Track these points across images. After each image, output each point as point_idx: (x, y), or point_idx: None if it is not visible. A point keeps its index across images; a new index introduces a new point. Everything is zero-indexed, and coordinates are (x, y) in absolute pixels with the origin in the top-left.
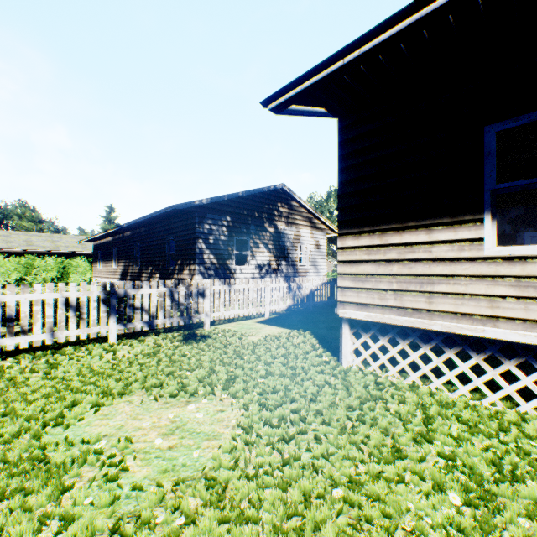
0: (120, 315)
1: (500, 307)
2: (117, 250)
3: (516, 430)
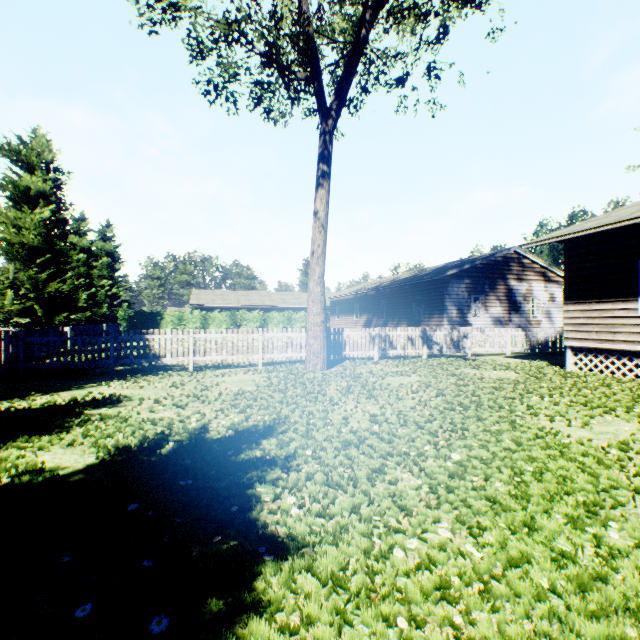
0: (427, 345)
1: None
2: (359, 306)
3: None
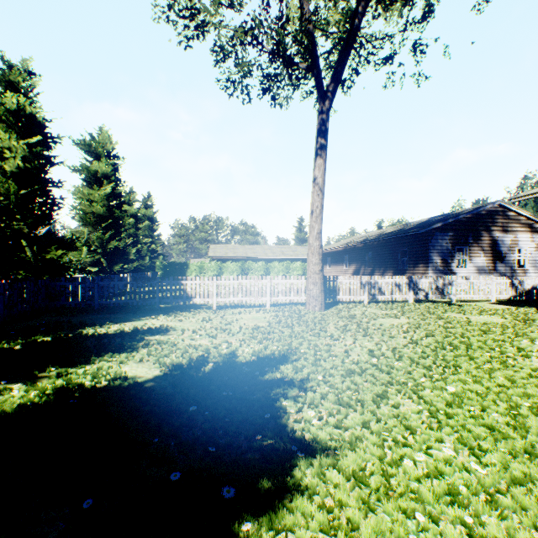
0: (413, 291)
1: None
2: (348, 257)
3: None
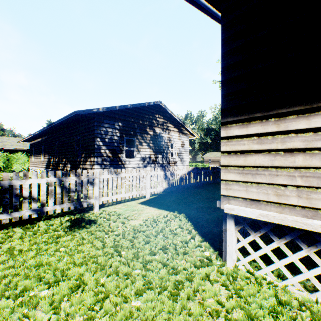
0: (4, 205)
1: None
2: (44, 147)
3: None
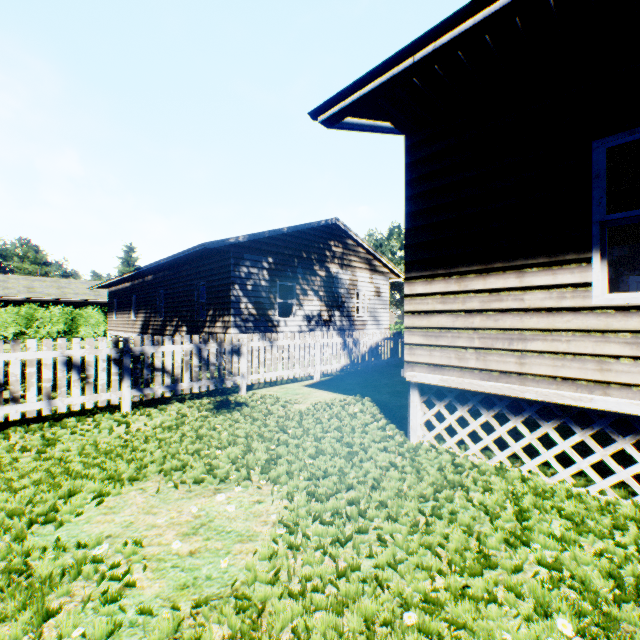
0: (136, 379)
1: (612, 370)
2: (137, 298)
3: (635, 527)
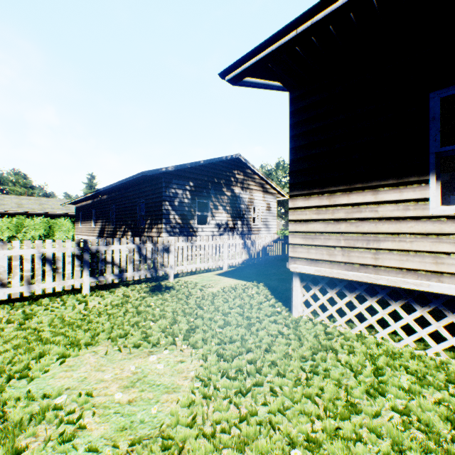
0: (93, 269)
1: (445, 263)
2: (96, 211)
3: None
